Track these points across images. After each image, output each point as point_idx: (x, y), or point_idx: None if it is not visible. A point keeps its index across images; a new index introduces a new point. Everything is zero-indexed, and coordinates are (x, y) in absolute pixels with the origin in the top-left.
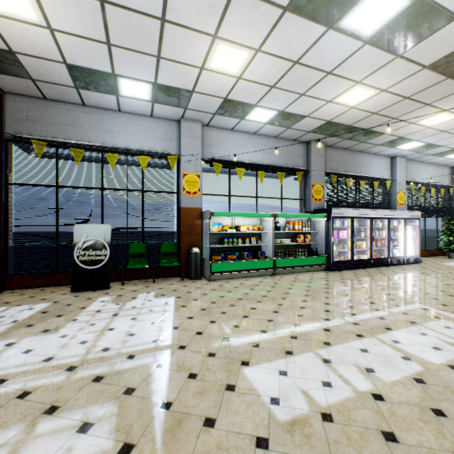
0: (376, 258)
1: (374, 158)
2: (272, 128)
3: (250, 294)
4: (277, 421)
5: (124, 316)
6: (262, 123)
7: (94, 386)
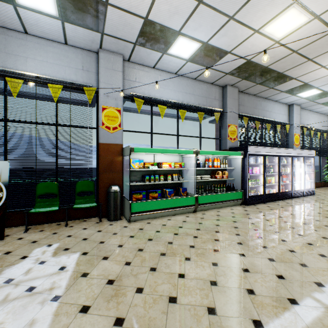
0: (283, 192)
1: (276, 105)
2: (193, 67)
3: (175, 244)
4: None
5: None
6: (184, 60)
7: None
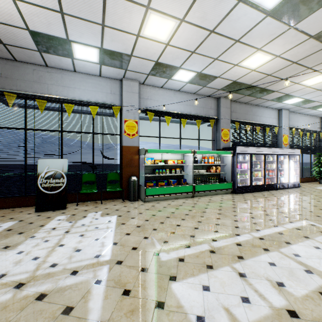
0: (268, 184)
1: (266, 110)
2: (192, 86)
3: (176, 213)
4: None
5: (74, 232)
6: (185, 82)
7: (36, 305)
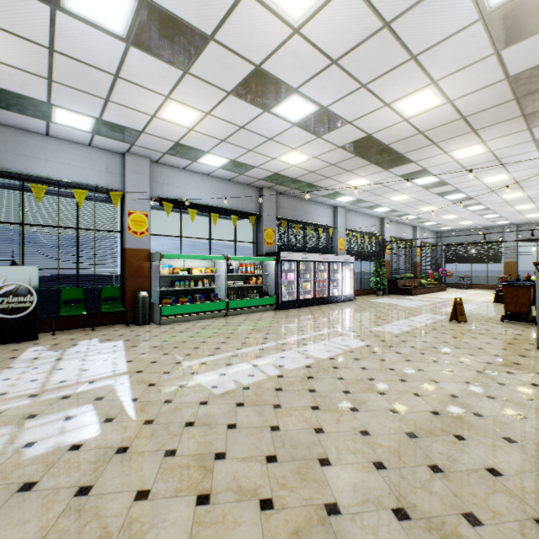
0: (319, 297)
1: (320, 207)
2: (226, 173)
3: (202, 332)
4: (215, 394)
5: (70, 359)
6: (215, 167)
7: (65, 401)
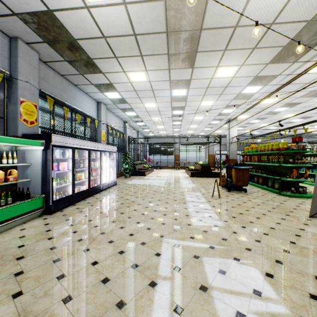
0: (93, 187)
1: (87, 97)
2: None
3: None
4: None
5: None
6: None
7: None
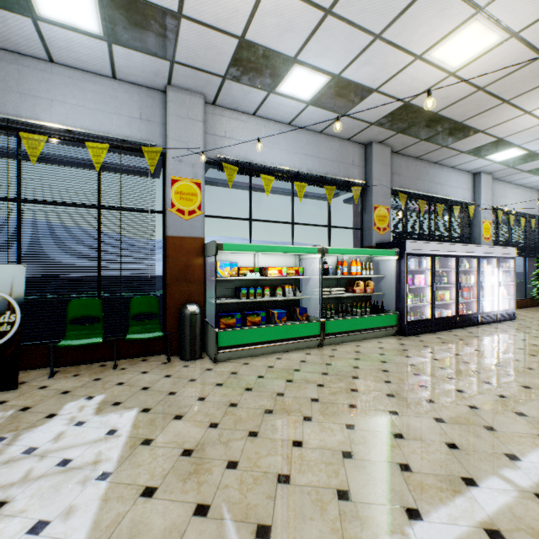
0: (463, 314)
1: (453, 174)
2: (318, 114)
3: (288, 396)
4: None
5: None
6: (303, 103)
7: None
